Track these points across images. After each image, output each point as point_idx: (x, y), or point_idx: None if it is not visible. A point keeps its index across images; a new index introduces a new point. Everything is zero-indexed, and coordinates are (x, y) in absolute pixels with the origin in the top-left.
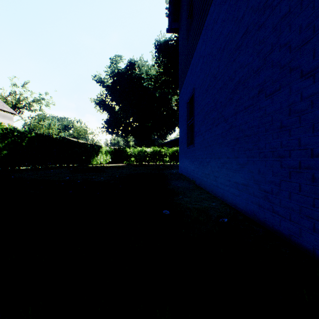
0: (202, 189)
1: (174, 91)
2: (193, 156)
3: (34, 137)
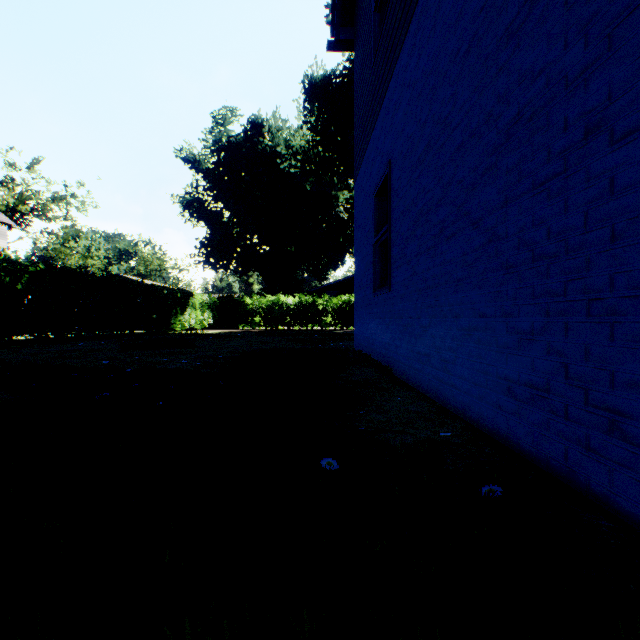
0: (411, 389)
1: (342, 183)
2: (387, 313)
3: (43, 273)
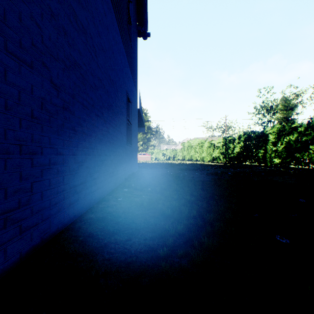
0: (78, 221)
1: None
2: None
3: None
